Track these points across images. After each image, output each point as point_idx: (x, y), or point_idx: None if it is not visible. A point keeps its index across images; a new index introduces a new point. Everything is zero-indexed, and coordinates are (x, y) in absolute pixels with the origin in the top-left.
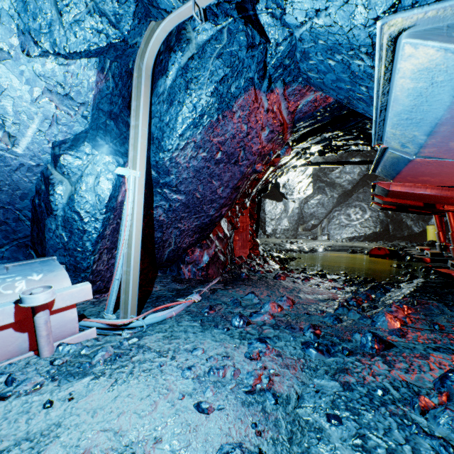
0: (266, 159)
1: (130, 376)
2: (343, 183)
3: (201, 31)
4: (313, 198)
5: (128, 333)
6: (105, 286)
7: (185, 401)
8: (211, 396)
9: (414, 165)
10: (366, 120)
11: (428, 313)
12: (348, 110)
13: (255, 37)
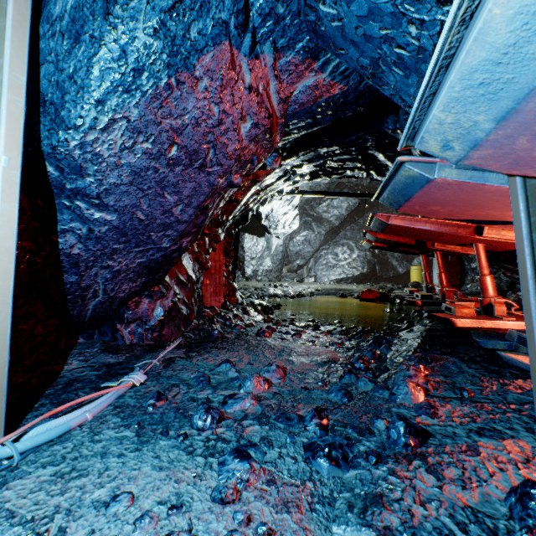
0: (247, 168)
1: None
2: (331, 218)
3: None
4: (300, 234)
5: None
6: None
7: None
8: None
9: (431, 188)
10: (368, 135)
11: (446, 372)
12: (355, 111)
13: None
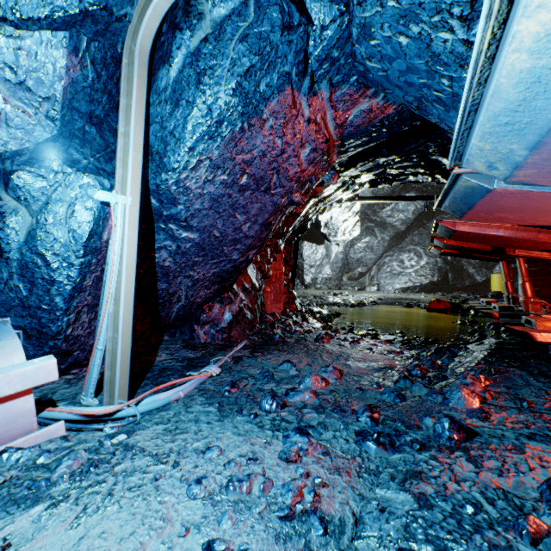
0: (306, 187)
1: (108, 499)
2: (396, 223)
3: (217, 2)
4: (361, 240)
5: (112, 426)
6: (86, 357)
7: (189, 540)
8: (229, 529)
9: (493, 197)
10: (429, 142)
11: (510, 384)
12: (411, 125)
13: (292, 14)
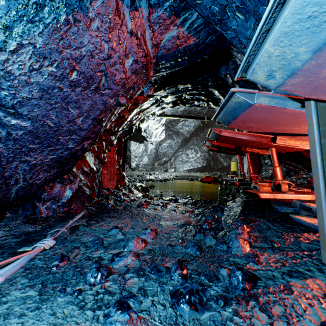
0: (130, 93)
1: None
2: (184, 132)
3: None
4: (165, 142)
5: None
6: None
7: None
8: None
9: (251, 111)
10: (209, 78)
11: (260, 229)
12: (202, 58)
13: None
